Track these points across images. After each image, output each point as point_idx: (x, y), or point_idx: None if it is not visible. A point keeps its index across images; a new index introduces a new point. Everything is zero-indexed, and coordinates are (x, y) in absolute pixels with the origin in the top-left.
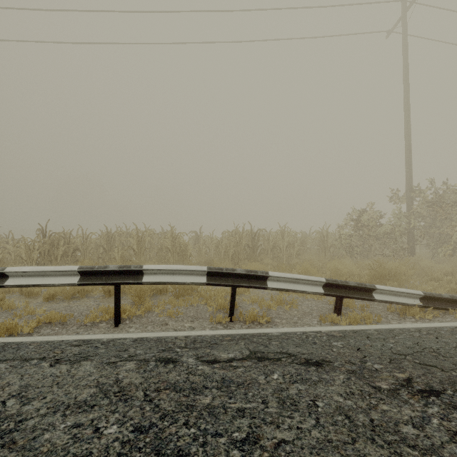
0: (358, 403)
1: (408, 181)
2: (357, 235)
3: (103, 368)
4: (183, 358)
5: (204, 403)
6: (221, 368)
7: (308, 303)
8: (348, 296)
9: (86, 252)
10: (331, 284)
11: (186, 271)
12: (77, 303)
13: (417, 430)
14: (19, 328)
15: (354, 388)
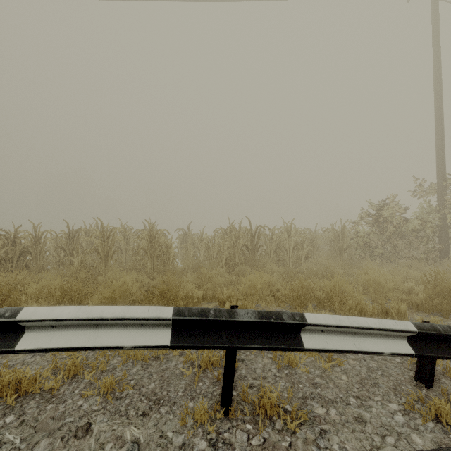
0: None
1: (440, 168)
2: (377, 234)
3: None
4: None
5: None
6: None
7: None
8: None
9: (38, 255)
10: (426, 335)
11: (123, 321)
12: None
13: None
14: None
15: None
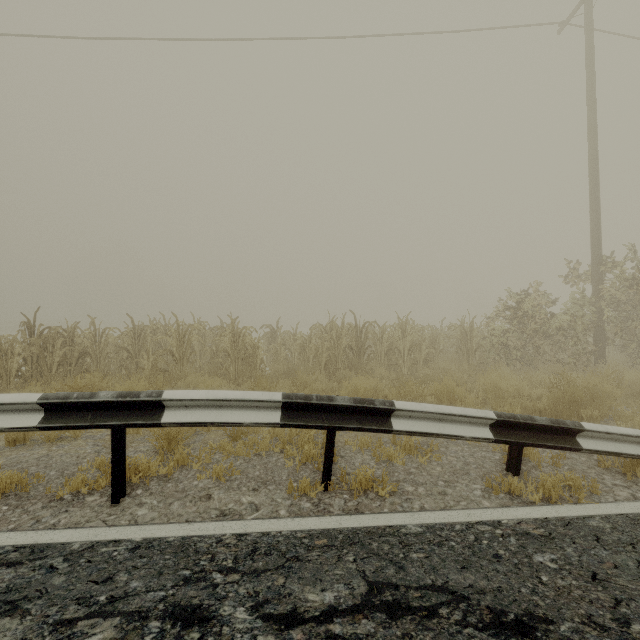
0: None
1: (595, 249)
2: (516, 332)
3: None
4: (224, 608)
5: None
6: None
7: (456, 448)
8: (536, 444)
9: (99, 358)
10: (506, 423)
11: (243, 402)
12: (63, 449)
13: None
14: None
15: None
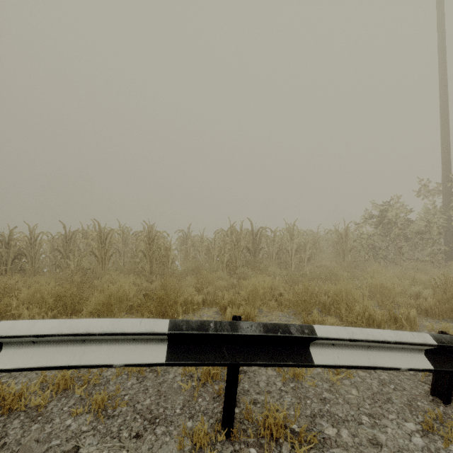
0: None
1: (446, 168)
2: (381, 235)
3: None
4: None
5: None
6: None
7: None
8: None
9: (34, 258)
10: (446, 348)
11: (113, 336)
12: None
13: None
14: None
15: None
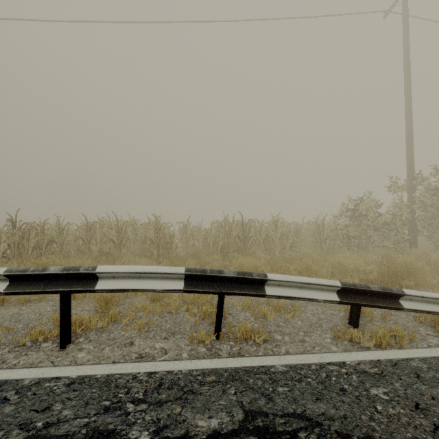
0: None
1: (410, 168)
2: (354, 226)
3: None
4: (132, 432)
5: None
6: None
7: (312, 308)
8: (370, 305)
9: (62, 244)
10: (348, 289)
11: (155, 274)
12: (30, 308)
13: None
14: None
15: None
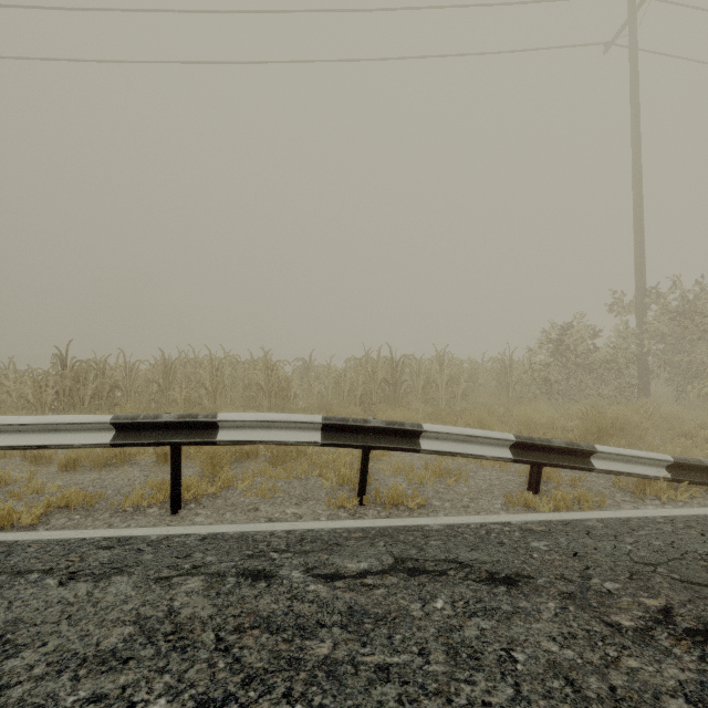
0: (584, 654)
1: (639, 279)
2: (558, 365)
3: (149, 589)
4: (282, 571)
5: (319, 655)
6: (346, 589)
7: (484, 473)
8: (552, 464)
9: (130, 391)
10: (524, 444)
11: (287, 423)
12: (113, 473)
13: (694, 707)
14: (15, 516)
15: (575, 627)
